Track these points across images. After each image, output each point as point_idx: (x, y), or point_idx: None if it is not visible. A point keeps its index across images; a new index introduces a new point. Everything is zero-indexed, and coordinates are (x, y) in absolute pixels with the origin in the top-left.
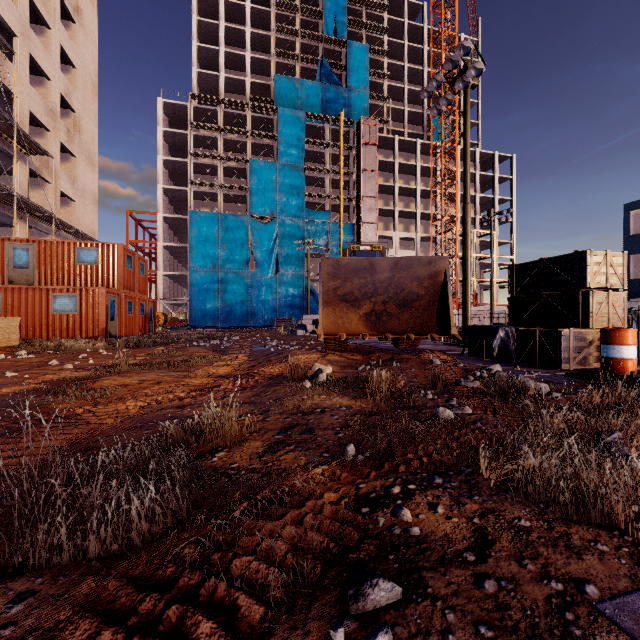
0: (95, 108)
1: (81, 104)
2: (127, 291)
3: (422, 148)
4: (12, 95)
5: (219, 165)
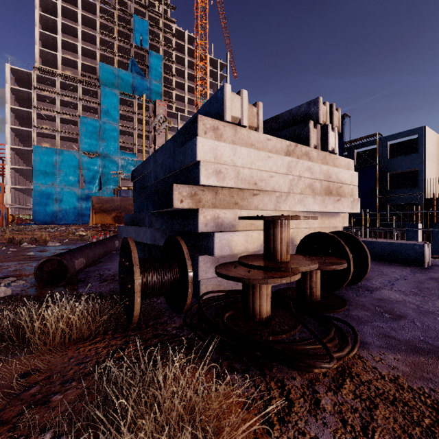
0: None
1: None
2: None
3: None
4: None
5: (57, 116)
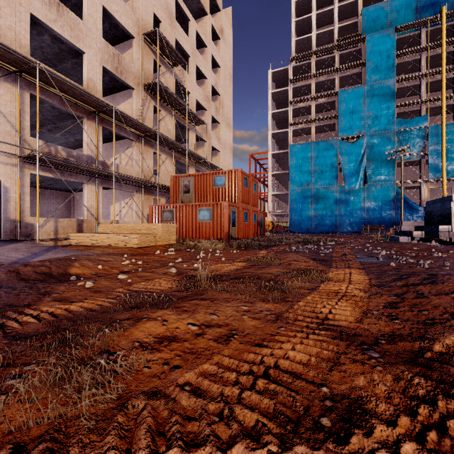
0: (231, 90)
1: (223, 89)
2: (244, 204)
3: None
4: (186, 90)
5: (312, 104)
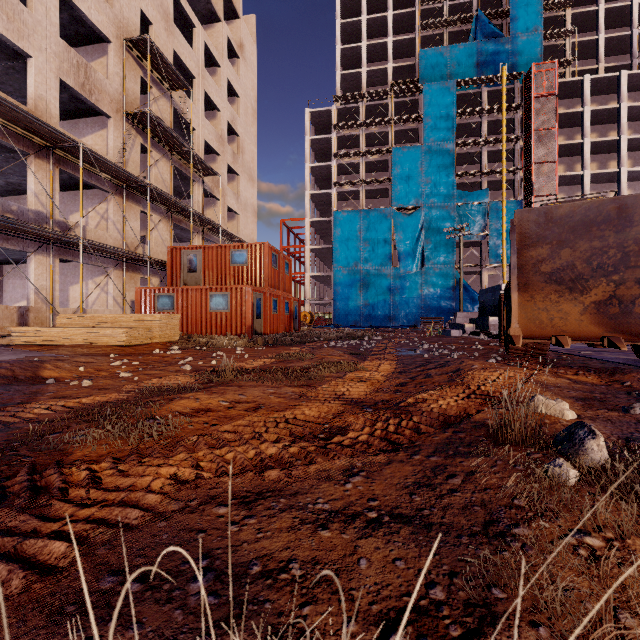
0: (254, 130)
1: (243, 128)
2: (272, 289)
3: (630, 82)
4: (190, 126)
5: (361, 161)
